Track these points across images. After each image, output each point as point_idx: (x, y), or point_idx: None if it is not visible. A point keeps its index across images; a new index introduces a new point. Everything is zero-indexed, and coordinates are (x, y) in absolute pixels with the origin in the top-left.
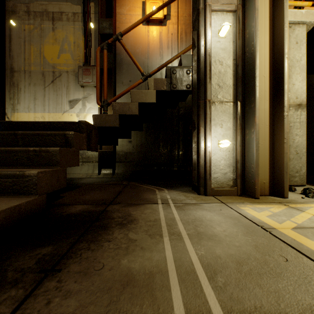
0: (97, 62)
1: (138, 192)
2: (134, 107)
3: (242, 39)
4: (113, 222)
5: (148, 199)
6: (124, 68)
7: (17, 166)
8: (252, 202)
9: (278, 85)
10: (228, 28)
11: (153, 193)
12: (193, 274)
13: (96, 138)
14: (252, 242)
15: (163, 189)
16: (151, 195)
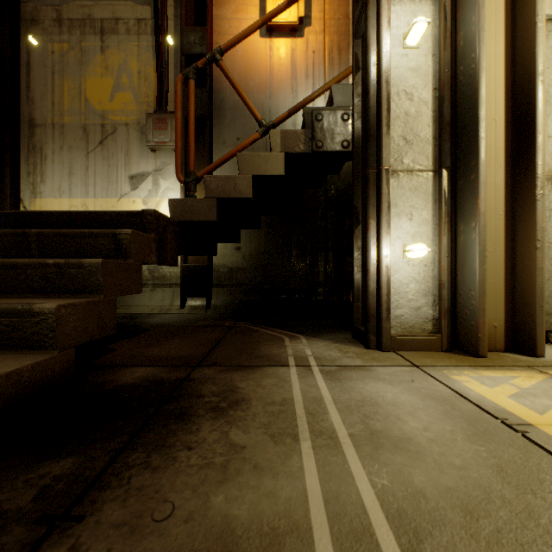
0: (177, 103)
1: (252, 342)
2: (245, 185)
3: (450, 49)
4: (201, 405)
5: (270, 356)
6: (228, 116)
7: (26, 294)
8: (473, 365)
9: (524, 135)
10: (425, 27)
11: (280, 344)
12: (368, 538)
13: (176, 241)
14: (490, 458)
15: (298, 336)
16: (275, 348)
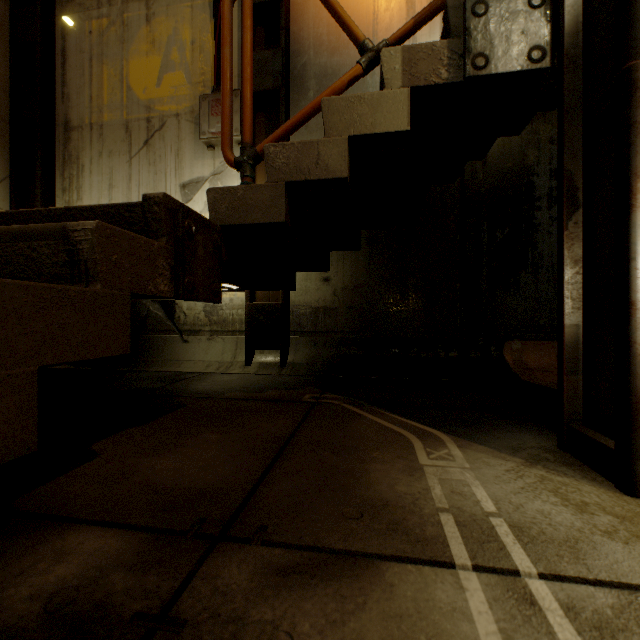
0: (224, 33)
1: (349, 450)
2: (335, 154)
3: None
4: None
5: (394, 510)
6: (312, 87)
7: None
8: None
9: None
10: None
11: (408, 462)
12: None
13: (216, 259)
14: None
15: (437, 435)
16: (401, 476)
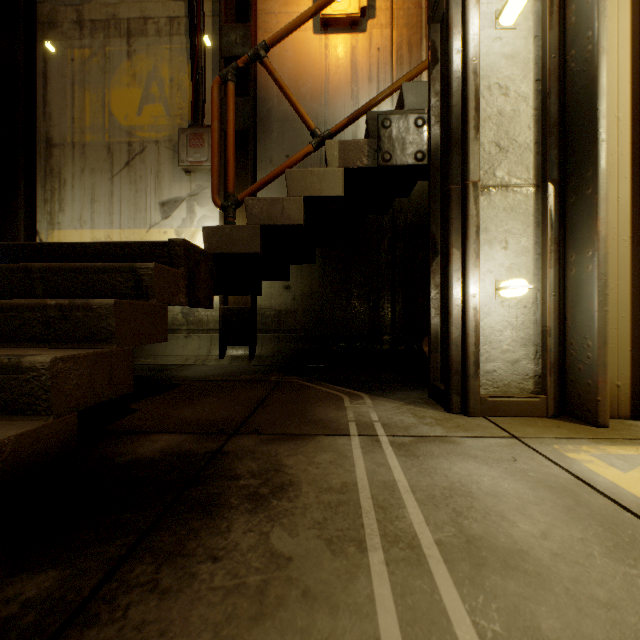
0: (213, 111)
1: (303, 402)
2: (295, 208)
3: (558, 28)
4: (235, 490)
5: (326, 422)
6: (275, 129)
7: (23, 343)
8: (593, 437)
9: None
10: None
11: (338, 406)
12: None
13: (211, 278)
14: None
15: (360, 394)
16: (333, 411)
